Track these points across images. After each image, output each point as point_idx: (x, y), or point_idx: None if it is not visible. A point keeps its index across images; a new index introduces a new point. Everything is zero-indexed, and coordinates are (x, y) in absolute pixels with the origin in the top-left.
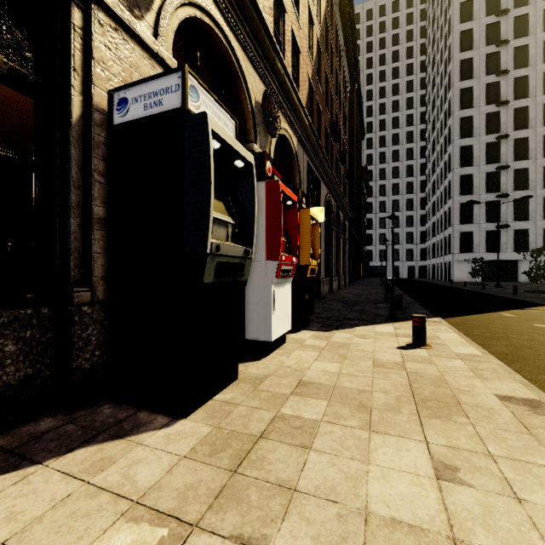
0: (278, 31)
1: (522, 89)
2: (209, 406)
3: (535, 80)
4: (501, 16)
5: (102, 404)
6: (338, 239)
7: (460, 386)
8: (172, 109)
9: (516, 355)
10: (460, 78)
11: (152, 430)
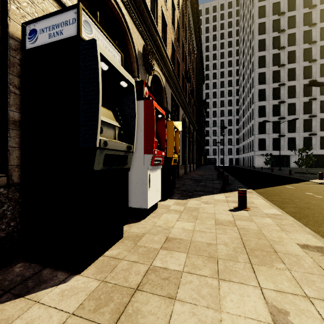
0: (153, 9)
1: (292, 58)
2: (99, 262)
3: (299, 53)
4: (280, 16)
5: (16, 263)
6: (189, 142)
7: (273, 237)
8: (69, 37)
9: (301, 213)
10: (258, 50)
11: (50, 287)
